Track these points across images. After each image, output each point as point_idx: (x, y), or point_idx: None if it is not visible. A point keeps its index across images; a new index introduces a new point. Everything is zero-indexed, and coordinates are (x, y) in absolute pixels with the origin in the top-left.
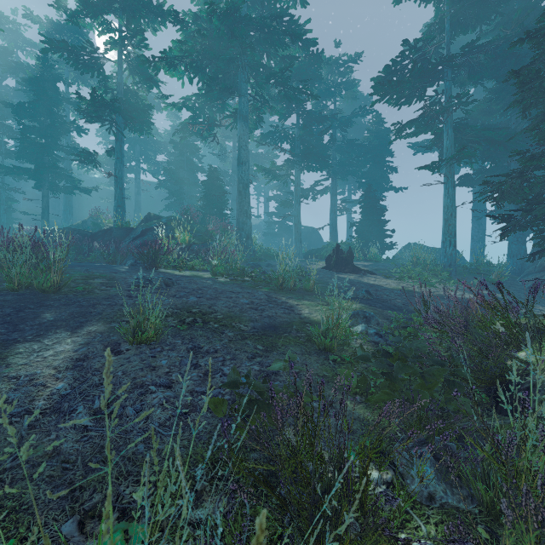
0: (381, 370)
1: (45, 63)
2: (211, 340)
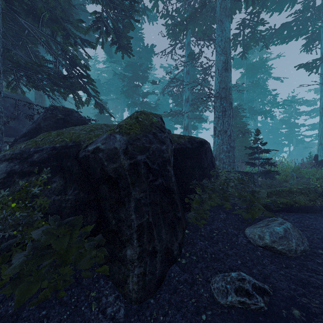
0: None
1: None
2: None
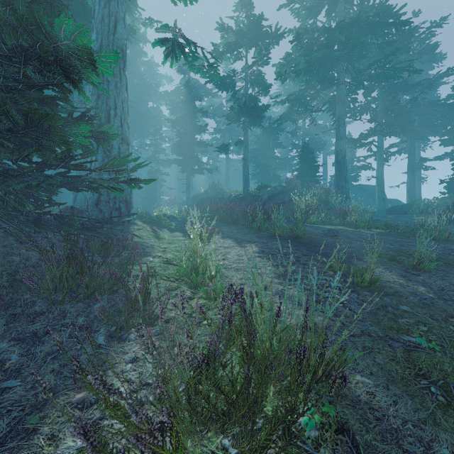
0: None
1: (189, 89)
2: None
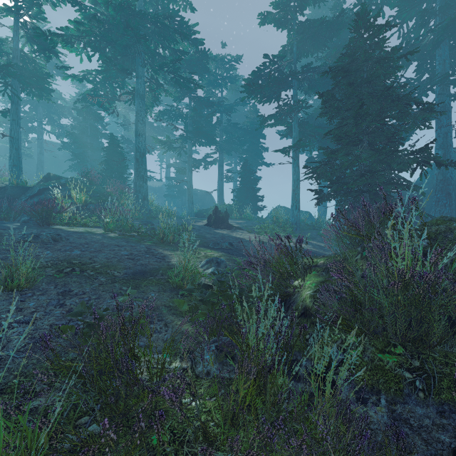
0: (211, 299)
1: None
2: (83, 284)
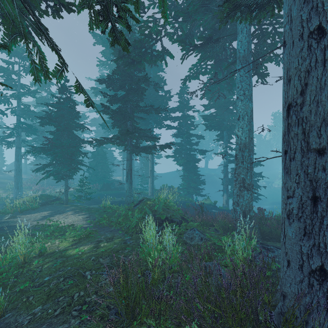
0: None
1: None
2: None
